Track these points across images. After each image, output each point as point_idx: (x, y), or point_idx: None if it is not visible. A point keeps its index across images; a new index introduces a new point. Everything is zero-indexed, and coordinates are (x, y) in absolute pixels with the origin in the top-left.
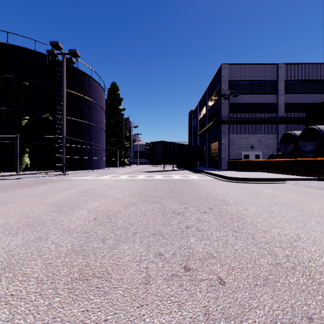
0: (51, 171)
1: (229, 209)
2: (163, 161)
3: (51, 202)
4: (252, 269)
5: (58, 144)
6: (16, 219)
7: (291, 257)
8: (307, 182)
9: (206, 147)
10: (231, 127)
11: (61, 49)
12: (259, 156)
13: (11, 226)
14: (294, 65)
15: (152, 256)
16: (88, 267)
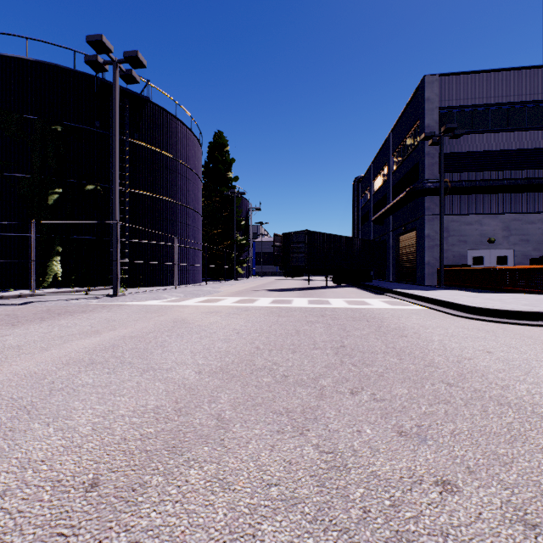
0: (101, 289)
1: None
2: (307, 269)
3: None
4: None
5: None
6: None
7: None
8: None
9: (389, 242)
10: (445, 201)
11: (108, 52)
12: (507, 259)
13: None
14: None
15: None
16: None
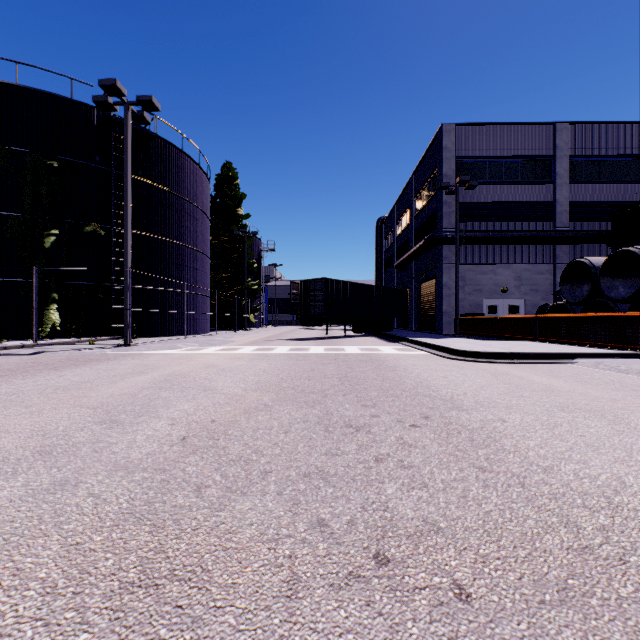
0: (102, 339)
1: (464, 418)
2: (325, 318)
3: (96, 403)
4: (528, 560)
5: (117, 285)
6: (20, 440)
7: (612, 532)
8: (620, 361)
9: (411, 290)
10: (462, 250)
11: (121, 95)
12: (519, 308)
13: (6, 455)
14: (588, 126)
15: (302, 527)
16: (161, 554)
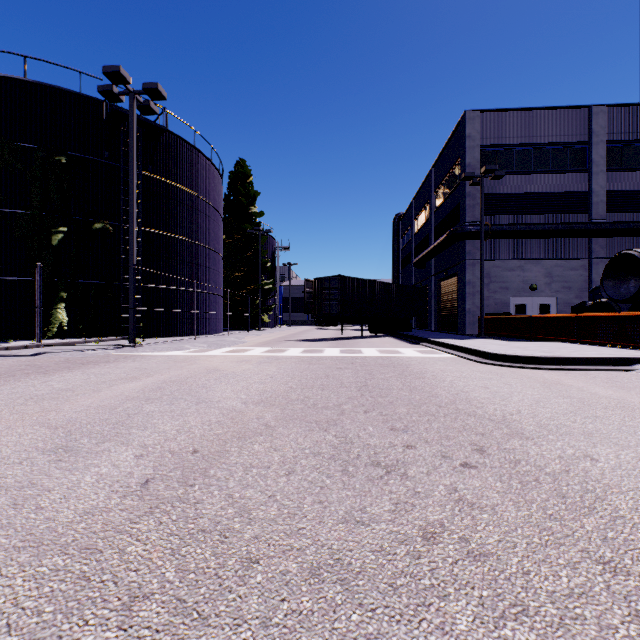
0: (111, 339)
1: (533, 453)
2: (340, 318)
3: (62, 420)
4: None
5: (126, 283)
6: None
7: None
8: None
9: (430, 288)
10: (487, 245)
11: (126, 83)
12: (549, 307)
13: None
14: (628, 108)
15: None
16: None
